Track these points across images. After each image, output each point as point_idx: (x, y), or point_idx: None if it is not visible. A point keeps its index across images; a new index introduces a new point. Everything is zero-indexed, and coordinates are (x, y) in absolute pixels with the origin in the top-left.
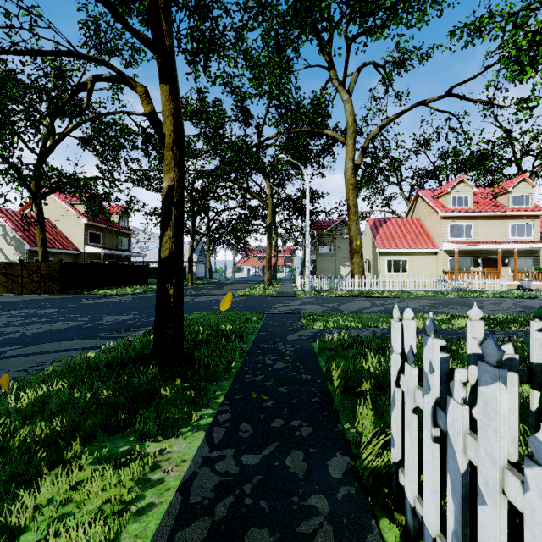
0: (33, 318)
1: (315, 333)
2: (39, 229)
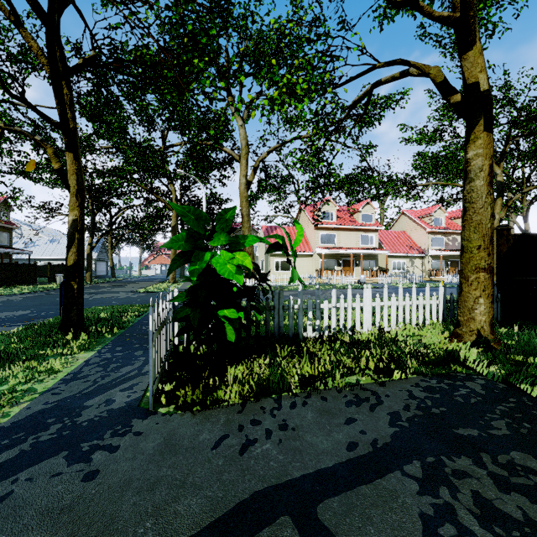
0: None
1: None
2: None
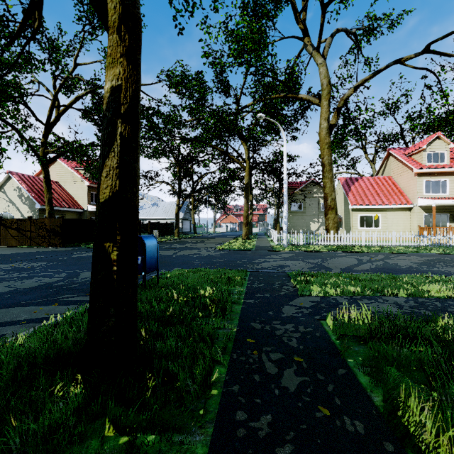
0: (15, 272)
1: (317, 303)
2: (46, 189)
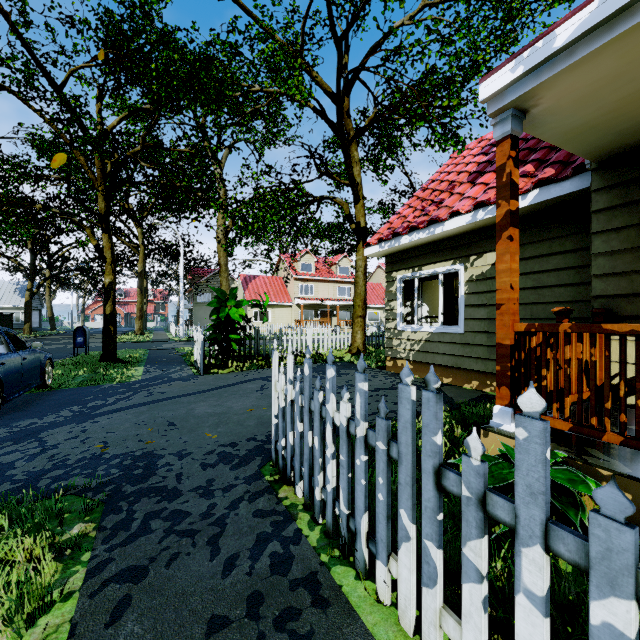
0: None
1: (183, 353)
2: None
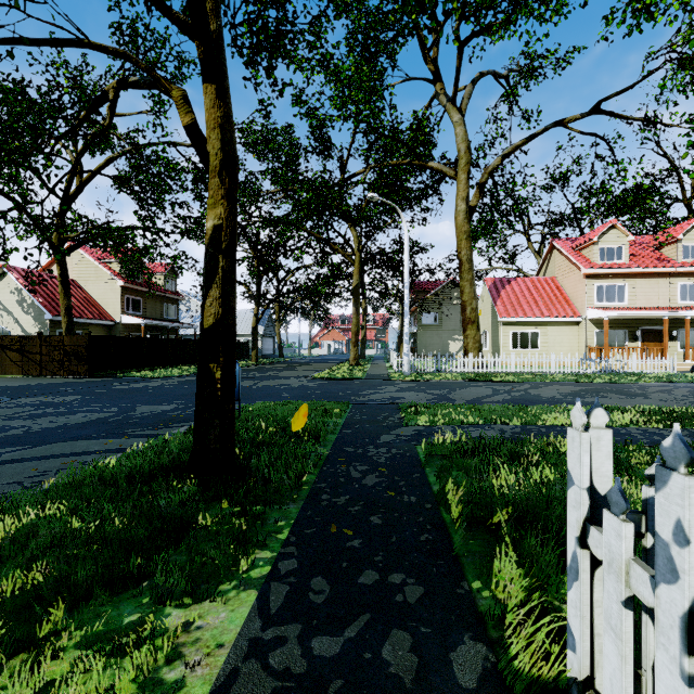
0: (47, 407)
1: (419, 431)
2: (62, 293)
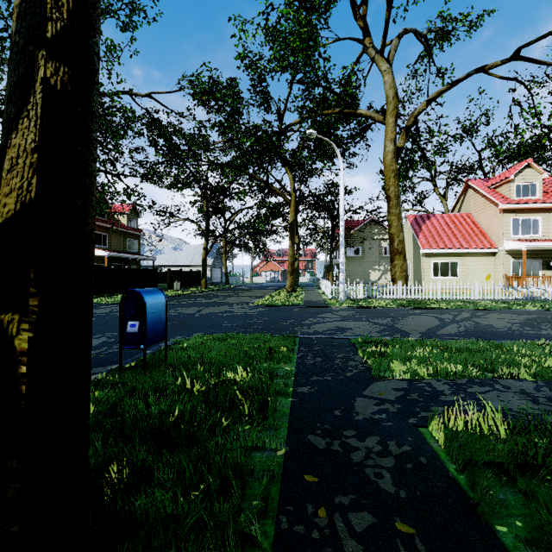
0: None
1: (405, 392)
2: None
